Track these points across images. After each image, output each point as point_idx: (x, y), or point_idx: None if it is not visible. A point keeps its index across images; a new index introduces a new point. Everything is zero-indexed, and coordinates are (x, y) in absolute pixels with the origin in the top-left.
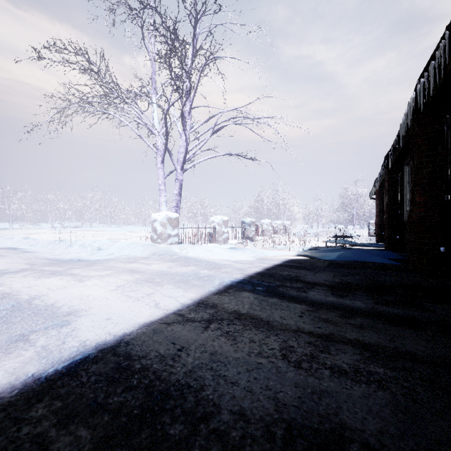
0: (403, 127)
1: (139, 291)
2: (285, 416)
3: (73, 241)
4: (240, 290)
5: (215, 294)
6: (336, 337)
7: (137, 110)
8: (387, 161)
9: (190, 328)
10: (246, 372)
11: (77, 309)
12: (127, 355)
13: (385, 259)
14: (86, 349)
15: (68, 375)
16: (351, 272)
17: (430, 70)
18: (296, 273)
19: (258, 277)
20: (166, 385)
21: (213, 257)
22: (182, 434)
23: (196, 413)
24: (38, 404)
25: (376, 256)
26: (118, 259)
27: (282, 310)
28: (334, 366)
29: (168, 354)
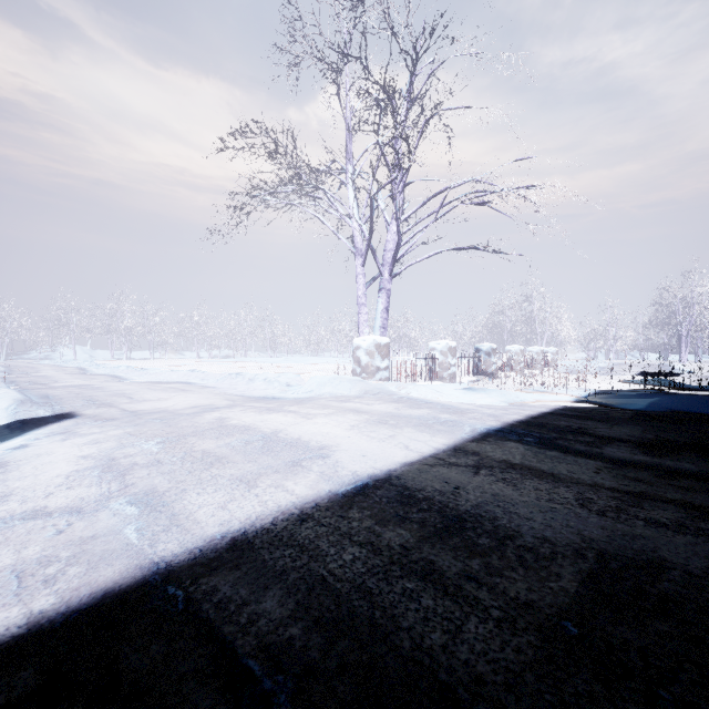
0: None
1: (378, 432)
2: (594, 546)
3: (253, 375)
4: (503, 440)
5: (471, 442)
6: (651, 496)
7: (329, 196)
8: None
9: (457, 471)
10: (540, 512)
11: (327, 445)
12: (404, 487)
13: None
14: (361, 478)
15: (360, 495)
16: (676, 427)
17: None
18: (579, 424)
19: (523, 427)
20: (457, 512)
21: (446, 399)
22: (491, 544)
23: (498, 533)
24: (351, 510)
25: None
26: (323, 398)
27: (569, 464)
28: (649, 519)
29: (446, 490)
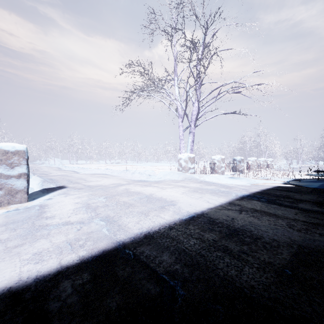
0: None
1: (194, 195)
2: (296, 243)
3: (133, 170)
4: (250, 199)
5: (236, 200)
6: (322, 224)
7: (167, 91)
8: None
9: (232, 212)
10: (271, 229)
11: (173, 200)
12: (210, 217)
13: None
14: (191, 214)
15: (192, 220)
16: None
17: None
18: (286, 193)
19: (259, 194)
20: (234, 228)
21: (221, 182)
22: (251, 241)
23: (253, 237)
24: (189, 226)
25: None
26: (166, 181)
27: (282, 210)
28: (321, 233)
29: (228, 219)
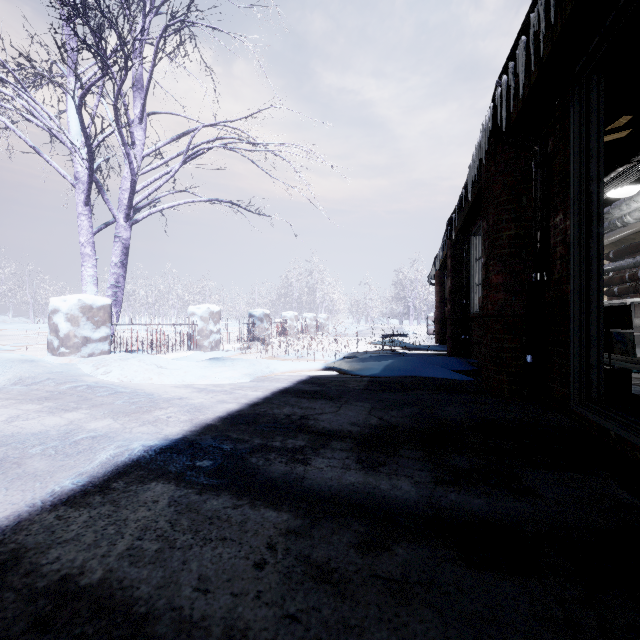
0: (474, 167)
1: None
2: None
3: None
4: (148, 478)
5: (56, 507)
6: None
7: (27, 97)
8: (450, 229)
9: None
10: None
11: None
12: None
13: (448, 372)
14: None
15: None
16: (400, 399)
17: (518, 55)
18: (305, 408)
19: (221, 429)
20: None
21: (164, 381)
22: None
23: None
24: None
25: (437, 368)
26: None
27: (221, 544)
28: None
29: None
